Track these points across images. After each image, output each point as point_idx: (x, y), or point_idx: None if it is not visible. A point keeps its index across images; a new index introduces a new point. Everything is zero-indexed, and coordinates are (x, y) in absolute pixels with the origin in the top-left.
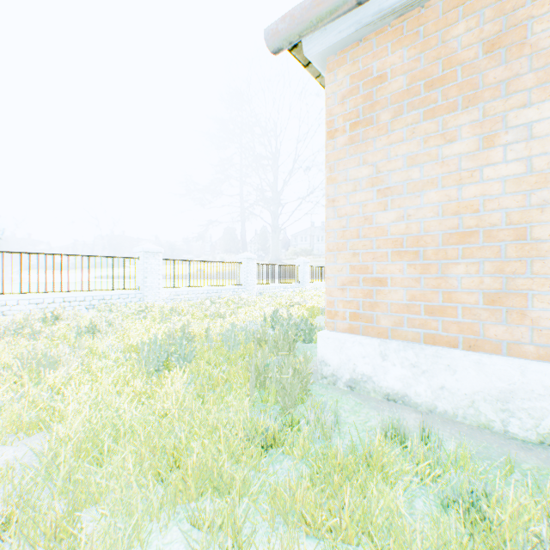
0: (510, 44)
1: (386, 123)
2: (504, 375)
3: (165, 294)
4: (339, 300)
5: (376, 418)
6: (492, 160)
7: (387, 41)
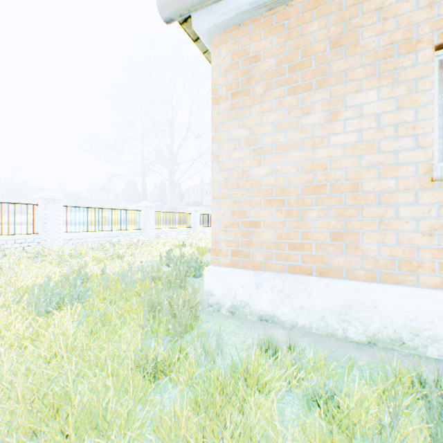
0: (348, 44)
1: (260, 95)
2: (344, 294)
3: (66, 238)
4: (223, 240)
5: (253, 337)
6: (336, 130)
7: (260, 28)
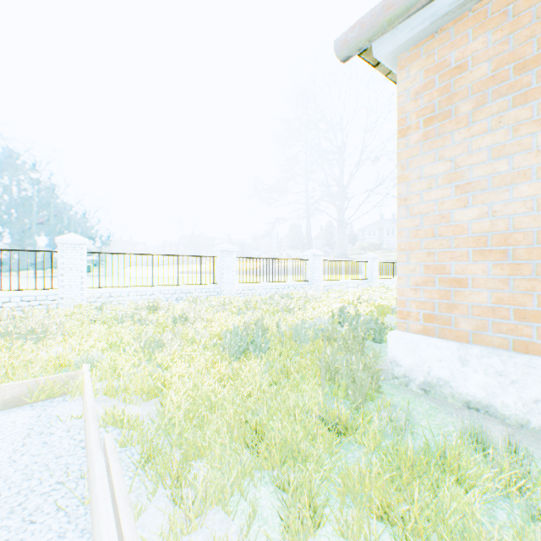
0: None
1: (466, 114)
2: None
3: (238, 289)
4: (412, 300)
5: (454, 425)
6: None
7: (467, 28)
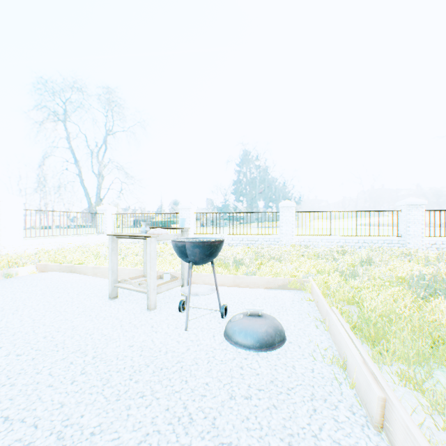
0: None
1: None
2: None
3: (427, 242)
4: None
5: None
6: None
7: None
